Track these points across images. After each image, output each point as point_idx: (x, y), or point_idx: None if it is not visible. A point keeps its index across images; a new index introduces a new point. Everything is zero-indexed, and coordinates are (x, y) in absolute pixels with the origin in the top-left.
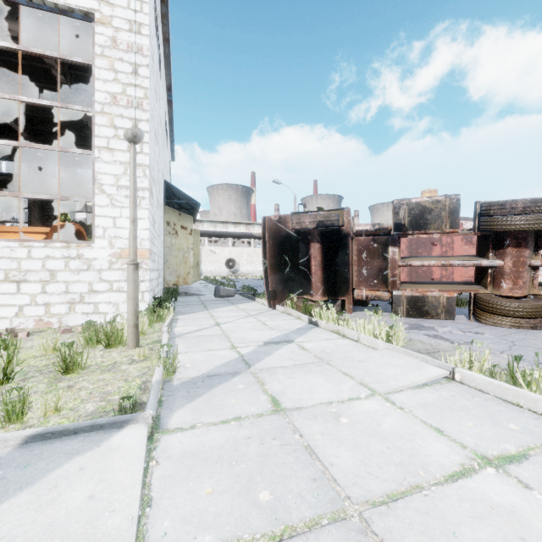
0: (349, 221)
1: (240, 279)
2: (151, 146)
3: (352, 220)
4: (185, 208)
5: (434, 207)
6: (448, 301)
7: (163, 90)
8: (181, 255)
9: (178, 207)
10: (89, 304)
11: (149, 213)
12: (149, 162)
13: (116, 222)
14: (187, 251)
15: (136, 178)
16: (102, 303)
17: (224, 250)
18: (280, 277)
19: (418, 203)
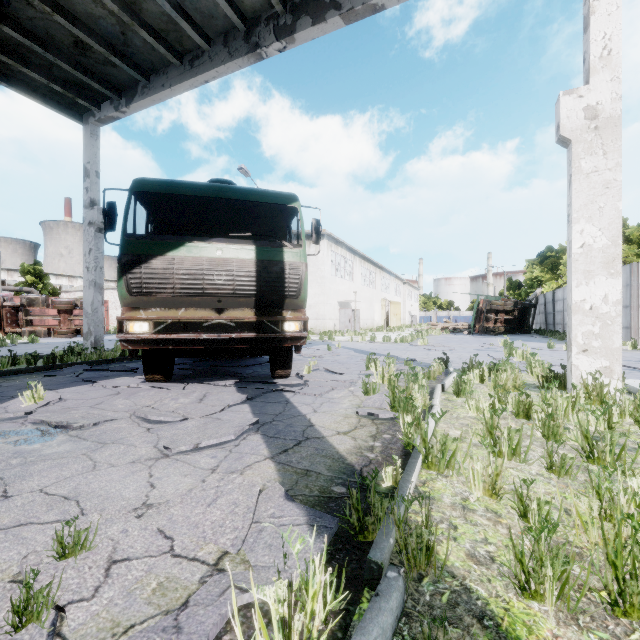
0: (1, 301)
1: None
2: None
3: (6, 300)
4: None
5: (36, 299)
6: (45, 331)
7: None
8: None
9: None
10: None
11: None
12: None
13: None
14: None
15: None
16: None
17: None
18: None
19: (30, 298)
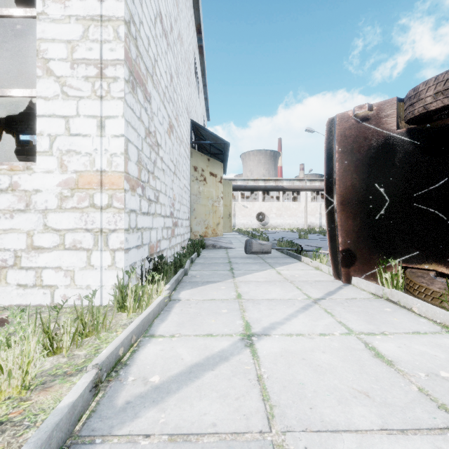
0: None
1: (270, 231)
2: (138, 4)
3: None
4: (214, 153)
5: None
6: None
7: (190, 20)
8: (210, 204)
9: (207, 153)
10: (27, 270)
11: (127, 109)
12: (127, 17)
13: (70, 125)
14: (217, 200)
15: (103, 43)
16: (47, 269)
17: (255, 205)
18: (364, 226)
19: None
